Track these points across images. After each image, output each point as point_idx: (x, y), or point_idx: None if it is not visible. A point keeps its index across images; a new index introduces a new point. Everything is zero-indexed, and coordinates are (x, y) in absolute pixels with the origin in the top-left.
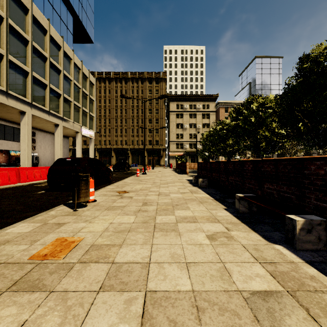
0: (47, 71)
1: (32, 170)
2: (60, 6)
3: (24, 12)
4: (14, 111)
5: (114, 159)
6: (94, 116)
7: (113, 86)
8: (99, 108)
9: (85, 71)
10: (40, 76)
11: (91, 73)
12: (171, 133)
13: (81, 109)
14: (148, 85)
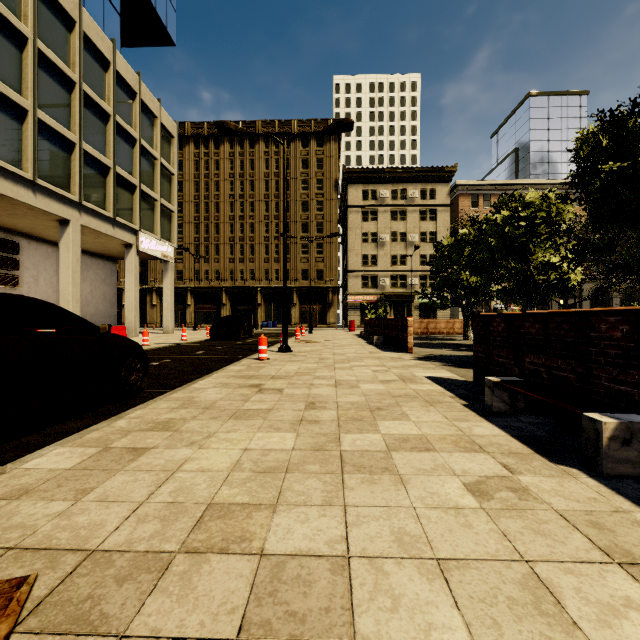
0: (28, 73)
1: None
2: None
3: None
4: None
5: (228, 310)
6: (175, 209)
7: (224, 153)
8: (195, 201)
9: (149, 99)
10: (3, 83)
11: (179, 126)
12: (351, 253)
13: (137, 188)
14: (300, 148)
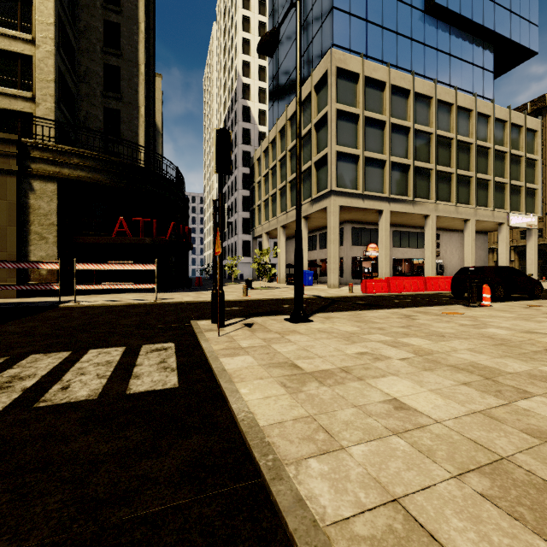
0: (453, 155)
1: (437, 280)
2: (471, 48)
3: (428, 104)
4: (418, 216)
5: None
6: (538, 187)
7: None
8: None
9: (516, 118)
10: (444, 166)
11: (537, 101)
12: None
13: (507, 184)
14: None
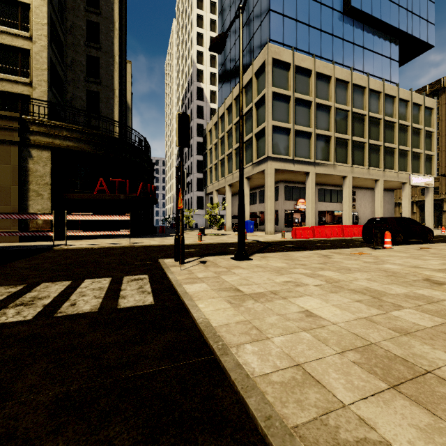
0: (366, 128)
1: (352, 228)
2: (380, 42)
3: (345, 87)
4: (338, 177)
5: None
6: (434, 154)
7: None
8: None
9: (416, 98)
10: (359, 137)
11: (434, 84)
12: None
13: (409, 152)
14: None
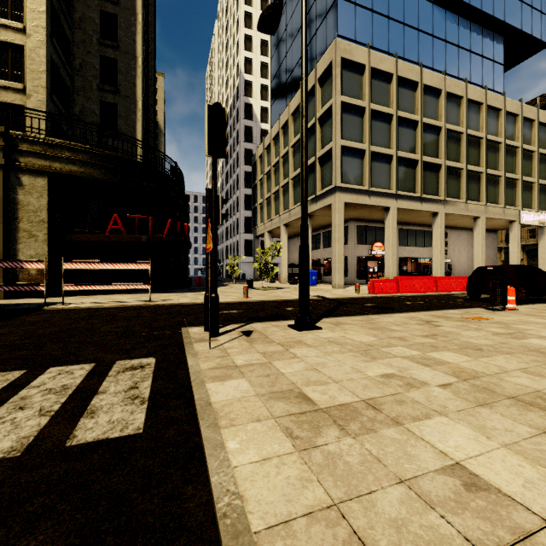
0: (463, 150)
1: (448, 280)
2: (481, 40)
3: (436, 97)
4: (426, 214)
5: None
6: None
7: None
8: None
9: (528, 112)
10: (453, 161)
11: None
12: None
13: (519, 181)
14: None
